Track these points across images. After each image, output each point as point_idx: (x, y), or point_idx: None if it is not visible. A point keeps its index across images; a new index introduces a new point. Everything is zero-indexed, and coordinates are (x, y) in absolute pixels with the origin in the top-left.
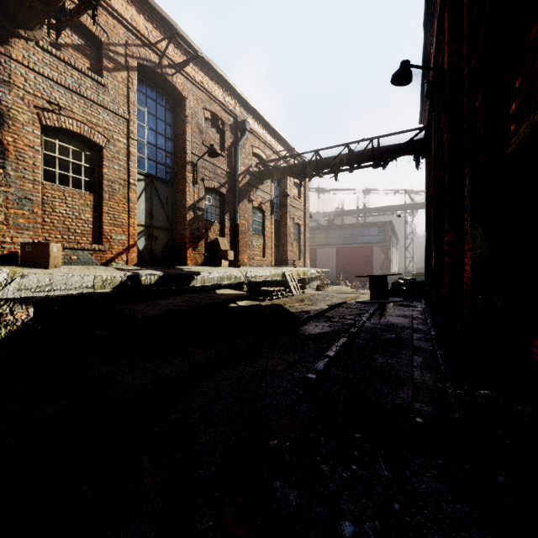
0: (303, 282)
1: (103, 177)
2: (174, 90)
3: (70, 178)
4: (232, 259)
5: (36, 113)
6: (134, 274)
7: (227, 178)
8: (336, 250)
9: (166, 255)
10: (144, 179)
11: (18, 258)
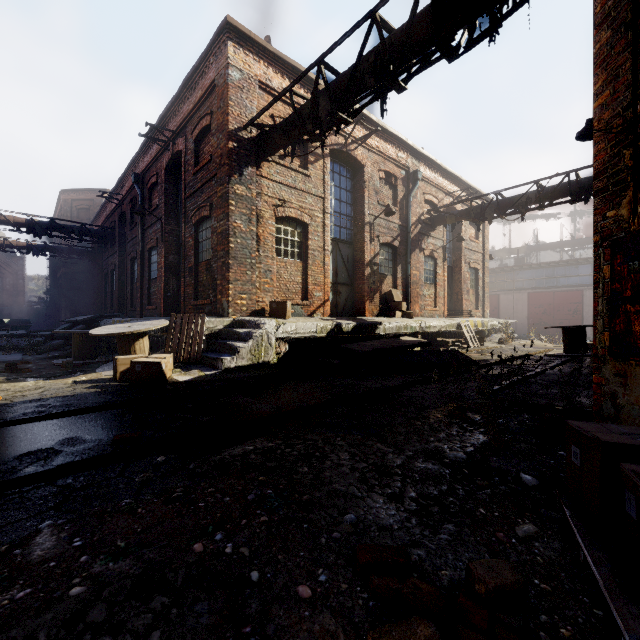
0: (481, 335)
1: (308, 248)
2: (355, 161)
3: (289, 252)
4: (405, 310)
5: (273, 209)
6: (338, 323)
7: (399, 231)
8: (528, 297)
9: (347, 307)
10: (331, 243)
11: (265, 312)
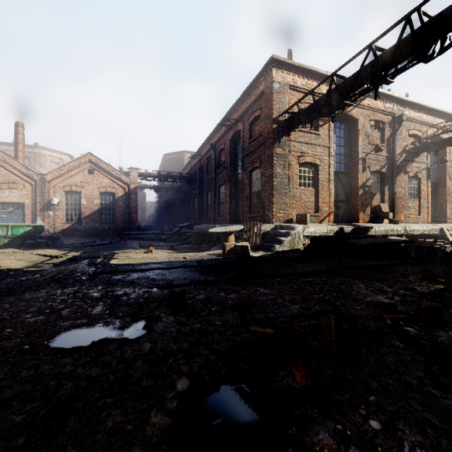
0: None
1: (319, 180)
2: (351, 118)
3: (306, 183)
4: (391, 218)
5: (297, 159)
6: (341, 227)
7: (386, 161)
8: None
9: (344, 216)
10: (333, 175)
11: (292, 220)
